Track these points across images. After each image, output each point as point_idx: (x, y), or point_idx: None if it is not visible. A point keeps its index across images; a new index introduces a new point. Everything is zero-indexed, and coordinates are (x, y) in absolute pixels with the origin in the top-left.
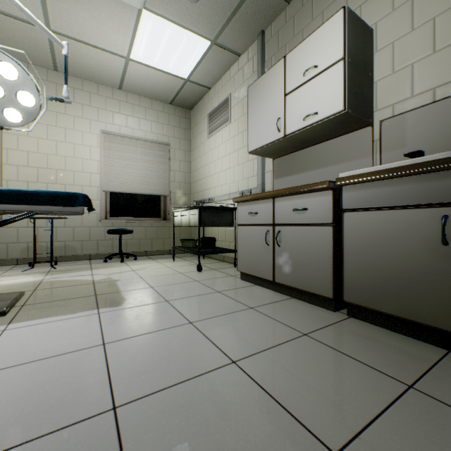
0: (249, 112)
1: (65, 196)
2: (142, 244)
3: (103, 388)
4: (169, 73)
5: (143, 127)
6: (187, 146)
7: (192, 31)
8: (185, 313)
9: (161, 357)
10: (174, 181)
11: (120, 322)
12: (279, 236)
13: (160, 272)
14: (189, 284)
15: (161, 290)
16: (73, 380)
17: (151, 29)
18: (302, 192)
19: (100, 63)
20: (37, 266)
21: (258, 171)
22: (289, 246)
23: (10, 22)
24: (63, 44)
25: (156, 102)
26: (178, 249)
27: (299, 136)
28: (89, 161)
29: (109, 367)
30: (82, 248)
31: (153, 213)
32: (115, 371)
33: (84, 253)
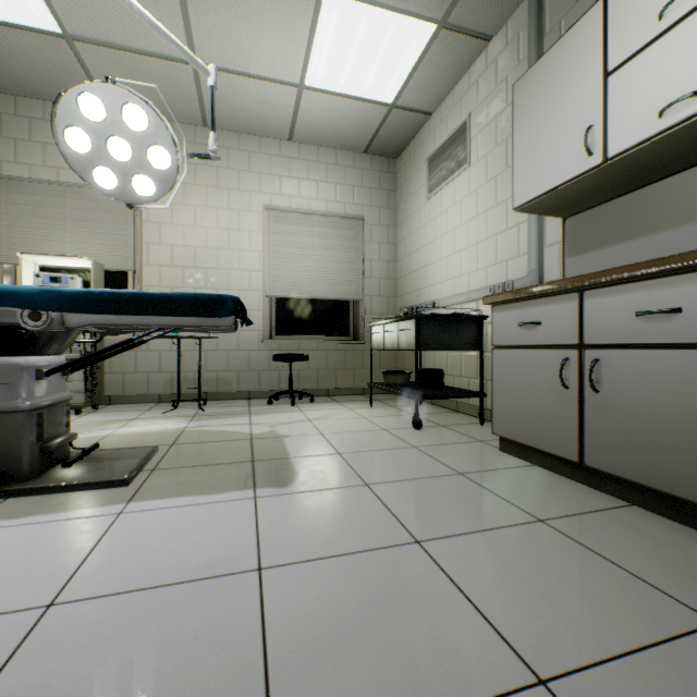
0: (516, 131)
1: (206, 300)
2: (322, 378)
3: (253, 695)
4: (363, 99)
5: (323, 195)
6: (390, 219)
7: (404, 12)
8: (403, 516)
9: (367, 628)
10: (370, 277)
11: (289, 522)
12: (595, 370)
13: (350, 425)
14: (401, 452)
15: (355, 461)
16: (201, 654)
17: (337, 25)
18: (665, 273)
19: (262, 102)
20: (182, 406)
21: (529, 245)
22: (625, 392)
23: (148, 65)
24: (208, 69)
25: (342, 153)
26: (379, 387)
27: (640, 156)
28: (247, 253)
29: (266, 633)
30: (238, 381)
31: (338, 328)
32: (276, 646)
33: (241, 389)
